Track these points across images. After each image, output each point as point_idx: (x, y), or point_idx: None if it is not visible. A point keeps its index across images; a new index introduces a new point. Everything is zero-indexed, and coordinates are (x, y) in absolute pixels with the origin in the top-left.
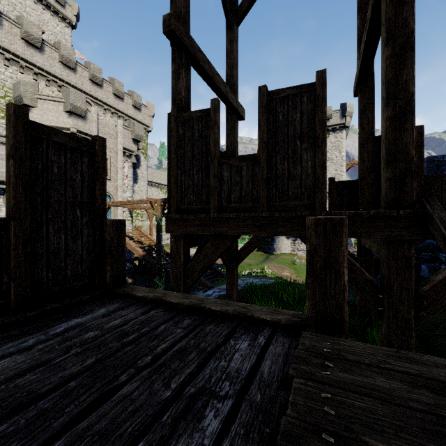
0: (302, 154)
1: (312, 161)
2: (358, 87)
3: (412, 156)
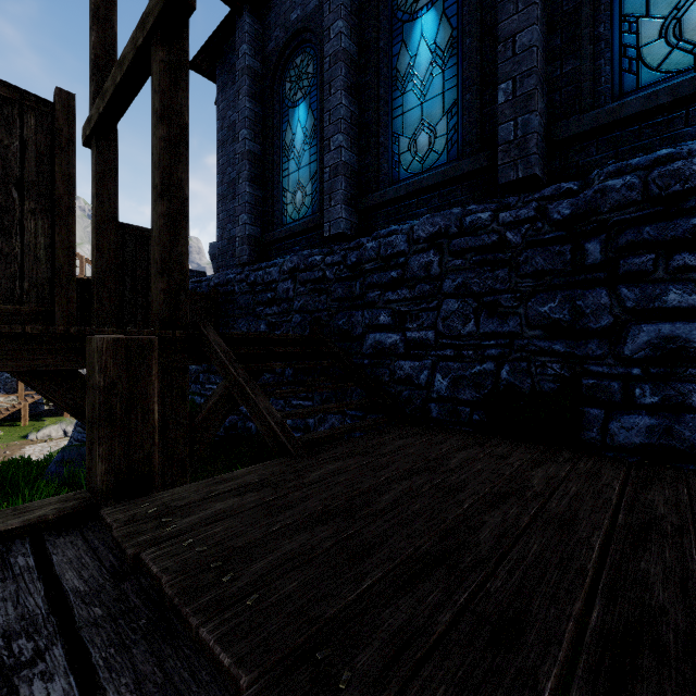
0: (24, 218)
1: (48, 237)
2: (94, 136)
3: (187, 269)
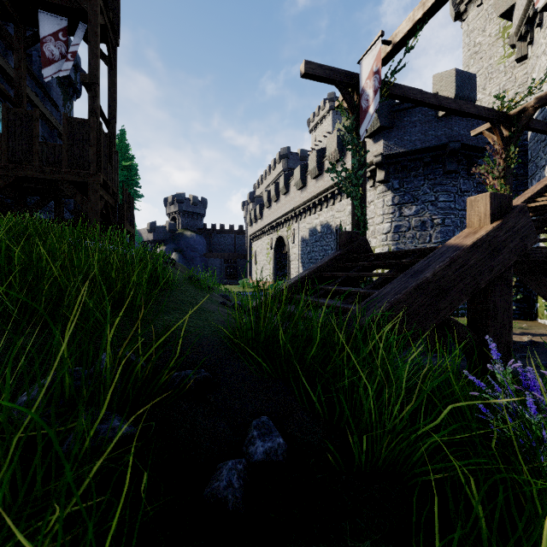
0: None
1: None
2: None
3: None
